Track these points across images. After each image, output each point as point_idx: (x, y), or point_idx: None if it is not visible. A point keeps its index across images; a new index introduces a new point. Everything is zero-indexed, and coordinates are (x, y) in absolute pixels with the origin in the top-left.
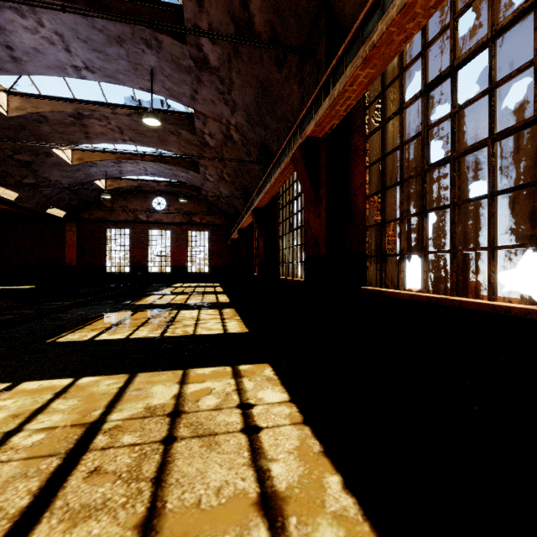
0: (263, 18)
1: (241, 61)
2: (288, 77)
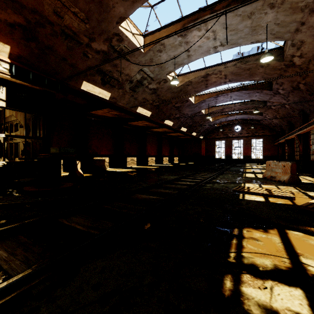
0: (303, 88)
1: (293, 93)
2: (313, 97)
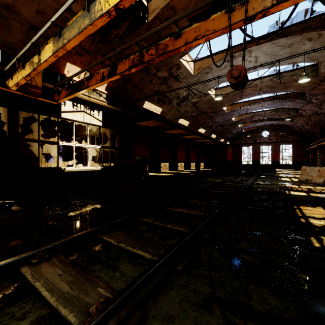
0: None
1: None
2: None
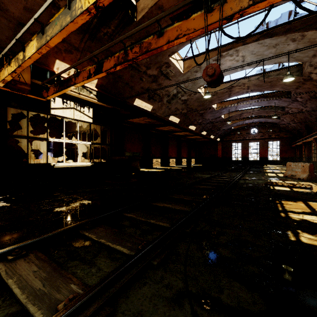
0: None
1: (311, 101)
2: None
